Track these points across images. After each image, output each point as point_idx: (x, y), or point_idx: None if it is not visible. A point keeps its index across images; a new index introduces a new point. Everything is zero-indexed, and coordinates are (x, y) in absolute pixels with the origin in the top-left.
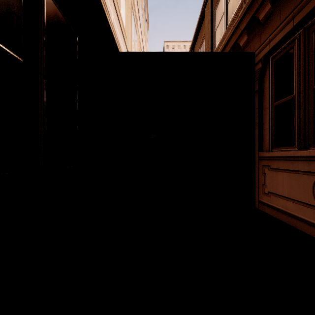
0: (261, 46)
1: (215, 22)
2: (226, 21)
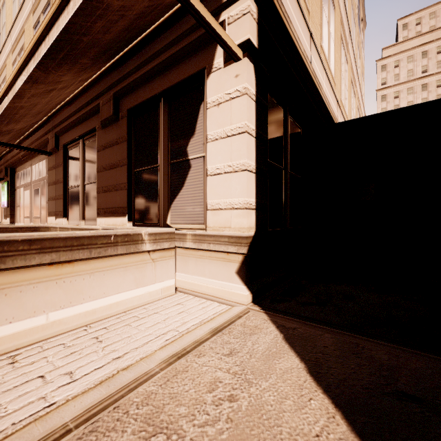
0: None
1: None
2: None
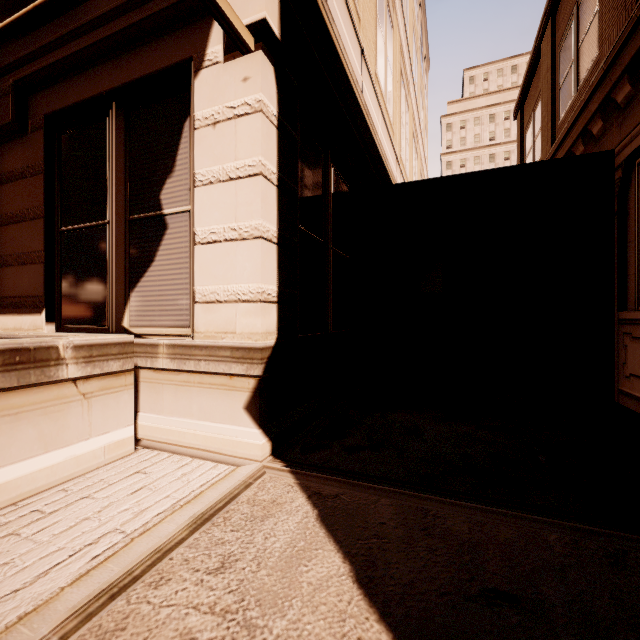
0: (621, 143)
1: (559, 73)
2: (576, 78)
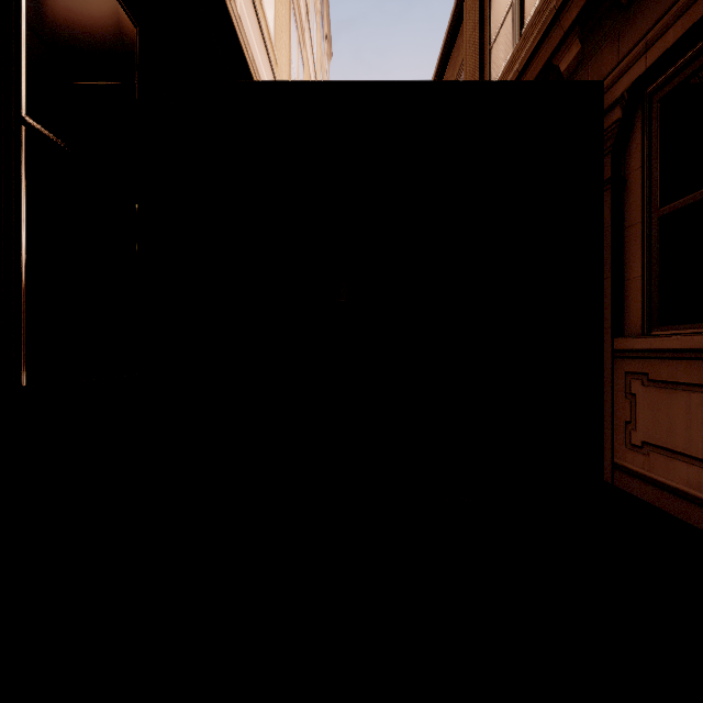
0: (620, 64)
1: (490, 27)
2: (519, 20)
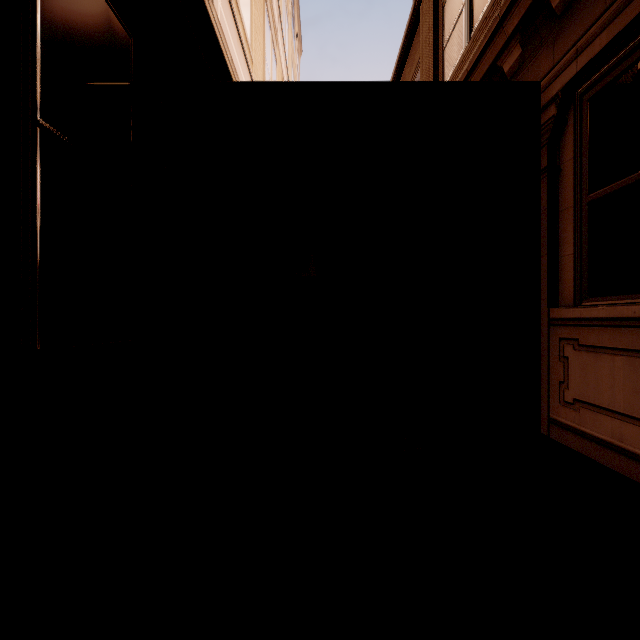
0: (555, 67)
1: (444, 30)
2: (469, 24)
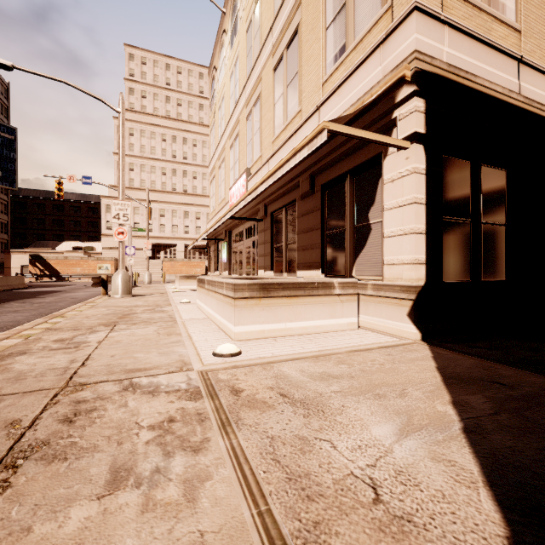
0: None
1: None
2: None
